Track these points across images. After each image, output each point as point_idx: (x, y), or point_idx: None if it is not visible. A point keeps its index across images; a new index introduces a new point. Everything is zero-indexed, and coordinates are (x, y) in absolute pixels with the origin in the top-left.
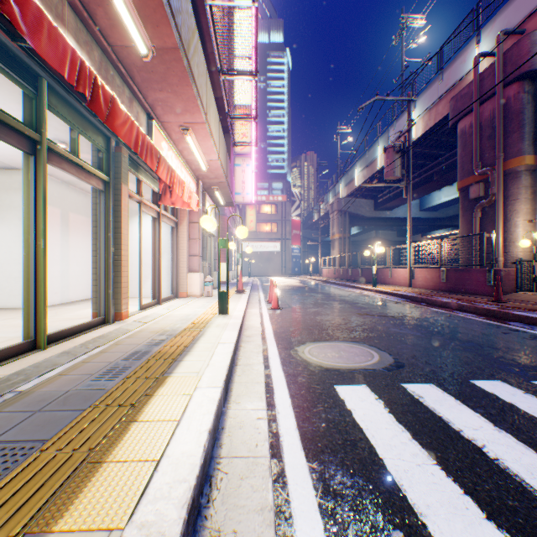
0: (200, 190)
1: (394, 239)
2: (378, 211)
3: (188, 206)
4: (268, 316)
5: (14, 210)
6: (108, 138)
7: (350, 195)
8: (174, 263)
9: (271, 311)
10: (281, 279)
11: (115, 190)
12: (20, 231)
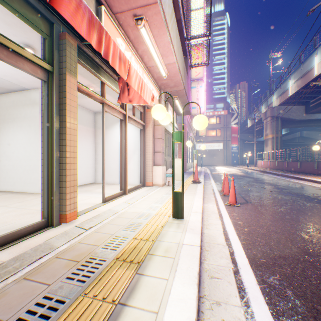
0: (162, 99)
1: (318, 137)
2: (309, 114)
3: (143, 102)
4: (229, 218)
5: (27, 120)
6: (52, 24)
7: (282, 104)
8: (142, 158)
9: (229, 208)
10: (224, 169)
11: (60, 81)
12: (30, 135)
